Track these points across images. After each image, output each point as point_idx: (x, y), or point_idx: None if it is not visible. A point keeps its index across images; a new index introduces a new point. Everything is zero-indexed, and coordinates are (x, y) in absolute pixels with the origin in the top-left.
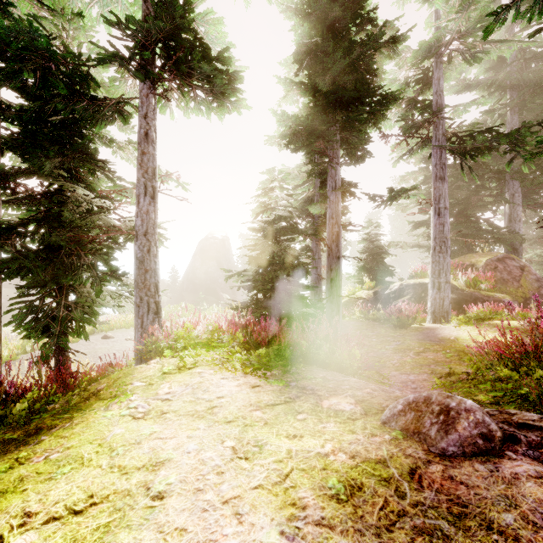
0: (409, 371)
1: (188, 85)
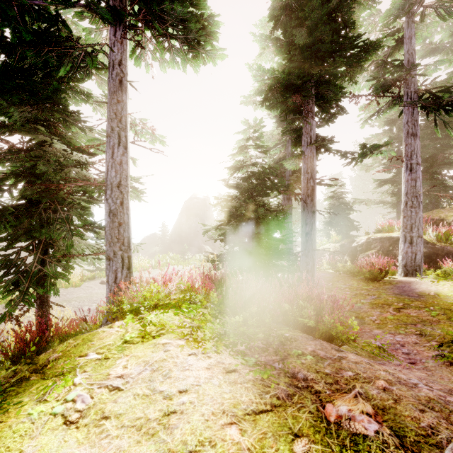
0: (393, 330)
1: (162, 33)
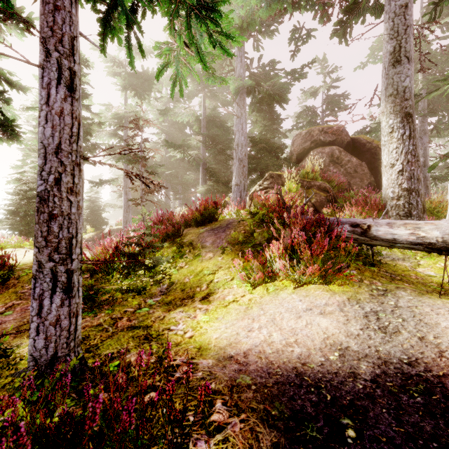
0: None
1: None
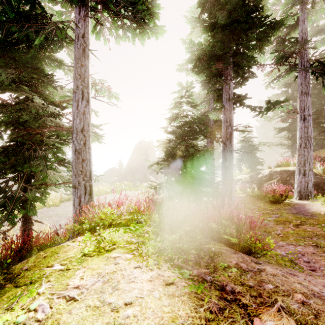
0: (294, 242)
1: (116, 14)
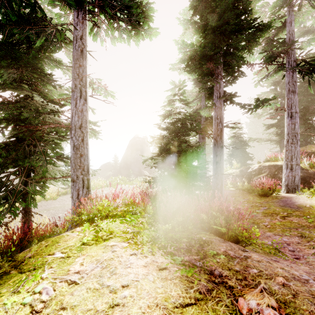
0: (280, 233)
1: (112, 17)
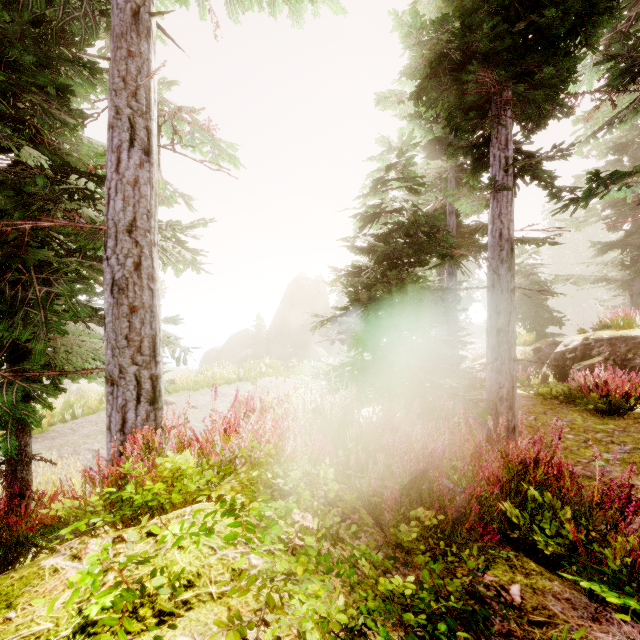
0: None
1: None
